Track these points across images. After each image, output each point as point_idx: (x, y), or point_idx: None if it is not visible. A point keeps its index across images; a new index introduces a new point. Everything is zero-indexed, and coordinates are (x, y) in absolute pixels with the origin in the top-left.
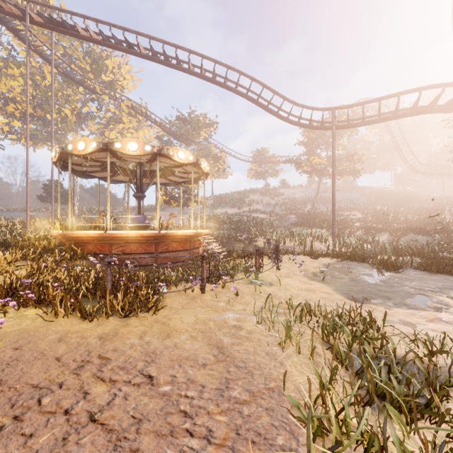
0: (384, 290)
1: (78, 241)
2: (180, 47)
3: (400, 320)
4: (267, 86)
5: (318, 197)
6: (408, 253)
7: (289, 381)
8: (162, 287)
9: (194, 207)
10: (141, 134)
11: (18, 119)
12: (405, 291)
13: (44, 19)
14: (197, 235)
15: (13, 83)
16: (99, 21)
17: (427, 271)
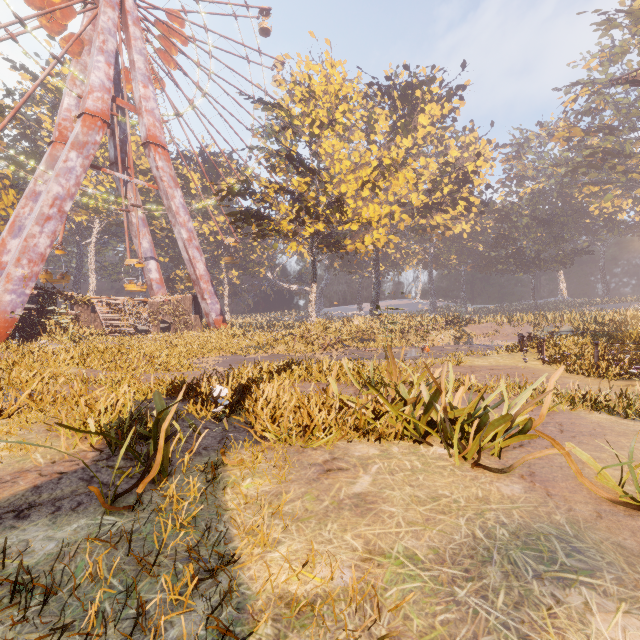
0: None
1: None
2: None
3: None
4: None
5: None
6: None
7: None
8: None
9: None
10: None
11: None
12: None
13: None
14: None
15: None
16: None
17: None
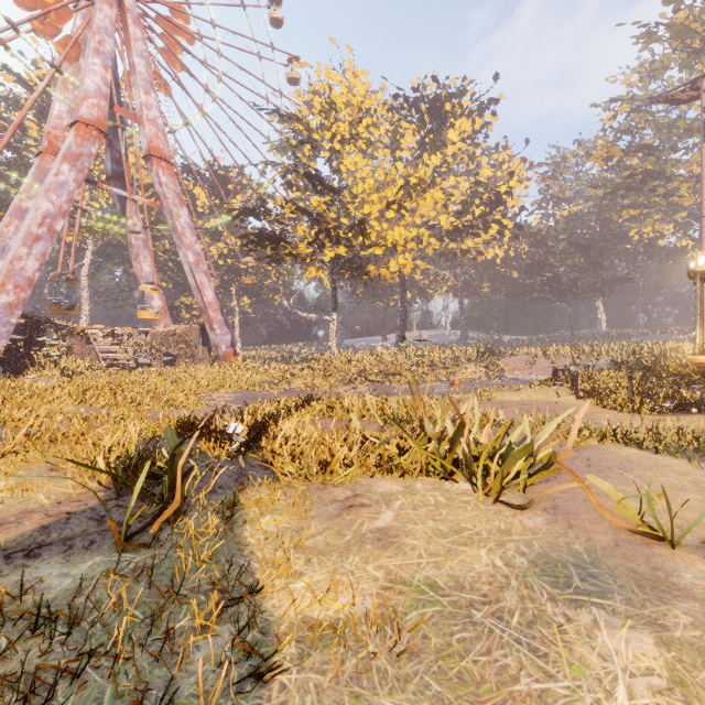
0: None
1: (703, 368)
2: None
3: None
4: None
5: None
6: None
7: None
8: (692, 410)
9: None
10: None
11: None
12: None
13: None
14: None
15: None
16: None
17: None
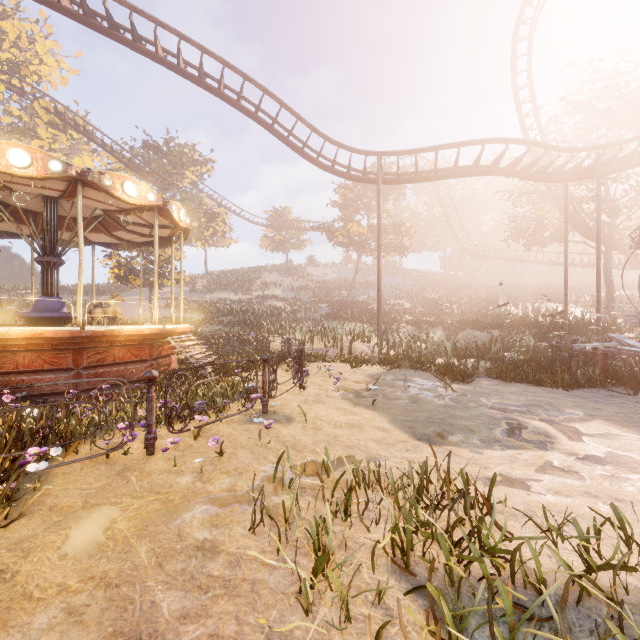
0: (461, 415)
1: None
2: (138, 9)
3: (502, 476)
4: (288, 106)
5: (357, 281)
6: (469, 355)
7: None
8: (50, 452)
9: (175, 290)
10: (78, 163)
11: None
12: (488, 414)
13: None
14: (164, 334)
15: None
16: None
17: (500, 379)
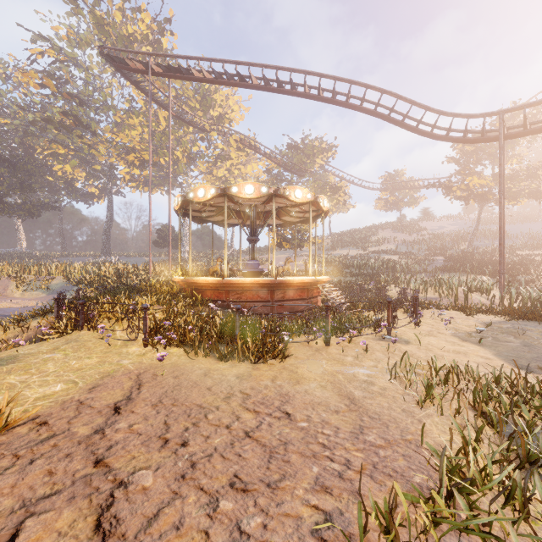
0: None
1: (197, 287)
2: (294, 70)
3: None
4: (403, 97)
5: (479, 231)
6: None
7: (428, 437)
8: (284, 337)
9: (307, 249)
10: (249, 168)
11: (137, 167)
12: None
13: (163, 69)
14: (315, 282)
15: (134, 133)
16: (212, 60)
17: None
